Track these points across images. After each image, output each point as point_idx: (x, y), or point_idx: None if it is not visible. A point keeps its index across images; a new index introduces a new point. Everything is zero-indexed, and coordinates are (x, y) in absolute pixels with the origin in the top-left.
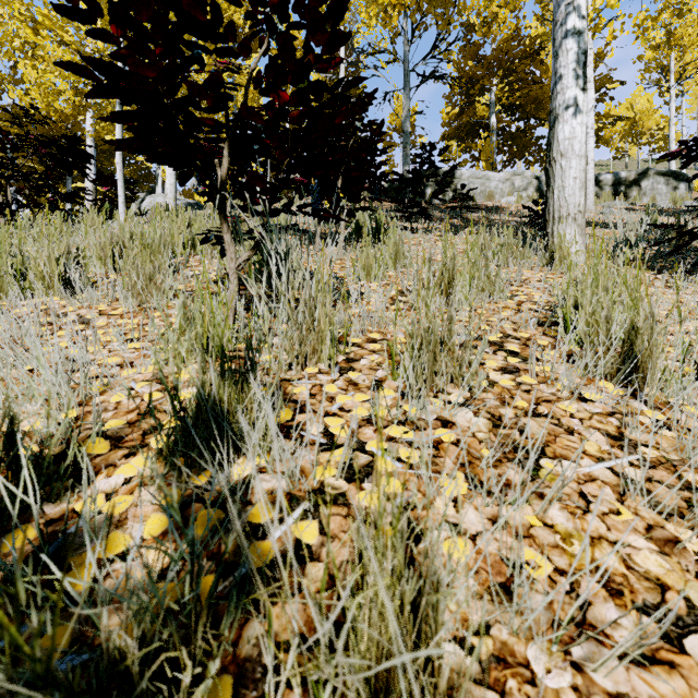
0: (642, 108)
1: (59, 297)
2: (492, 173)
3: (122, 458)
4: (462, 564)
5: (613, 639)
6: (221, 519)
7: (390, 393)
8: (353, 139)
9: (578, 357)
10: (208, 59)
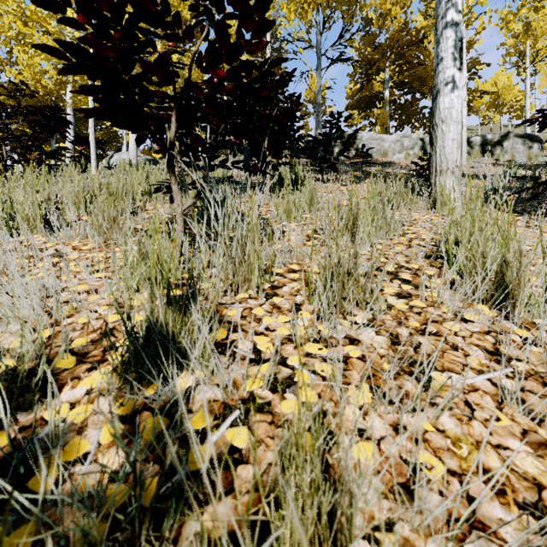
0: (504, 84)
1: (41, 235)
2: (386, 136)
3: (85, 372)
4: (370, 470)
5: (499, 535)
6: (166, 426)
7: (307, 315)
8: (277, 108)
9: (459, 284)
10: (163, 46)
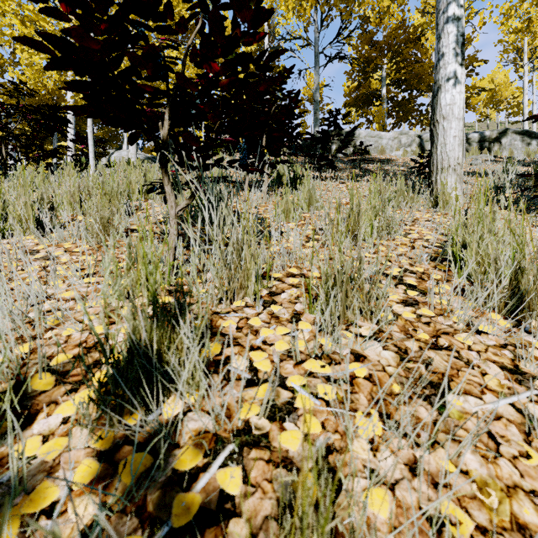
0: (501, 81)
1: (34, 236)
2: (383, 133)
3: (64, 395)
4: (388, 537)
5: None
6: (149, 465)
7: (308, 326)
8: (275, 105)
9: (469, 291)
10: None
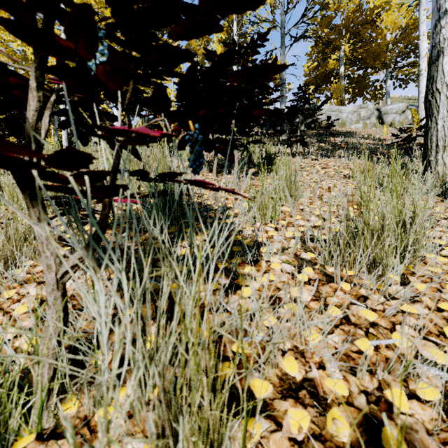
0: None
1: None
2: (343, 107)
3: None
4: None
5: None
6: None
7: None
8: None
9: None
10: None
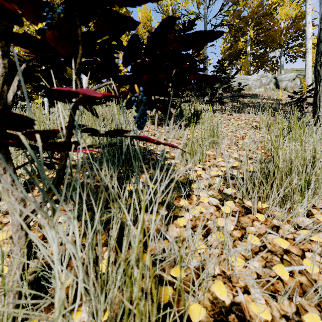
0: None
1: None
2: (249, 76)
3: None
4: None
5: None
6: None
7: None
8: None
9: None
10: None
